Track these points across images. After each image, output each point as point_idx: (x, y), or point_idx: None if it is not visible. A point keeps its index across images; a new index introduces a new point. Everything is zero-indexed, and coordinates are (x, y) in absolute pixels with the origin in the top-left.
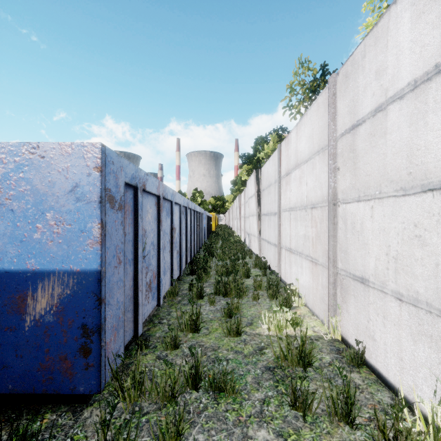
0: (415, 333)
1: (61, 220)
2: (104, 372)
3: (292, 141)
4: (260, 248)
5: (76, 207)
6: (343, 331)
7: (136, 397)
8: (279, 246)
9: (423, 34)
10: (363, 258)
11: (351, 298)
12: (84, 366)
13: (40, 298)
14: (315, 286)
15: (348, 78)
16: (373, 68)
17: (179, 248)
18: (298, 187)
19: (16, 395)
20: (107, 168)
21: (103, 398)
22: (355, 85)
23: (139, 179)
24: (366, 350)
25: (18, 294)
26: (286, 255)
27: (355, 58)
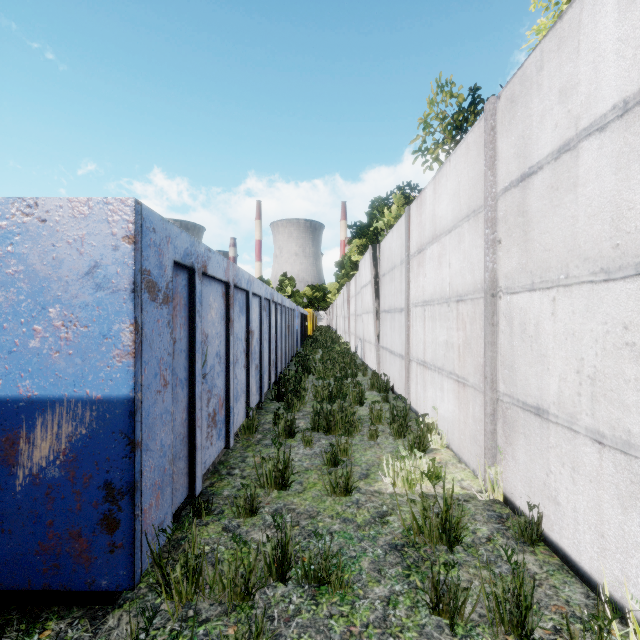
0: (626, 496)
1: (72, 320)
2: (139, 556)
3: (427, 202)
4: (379, 361)
5: (96, 299)
6: (507, 488)
7: (189, 594)
8: (407, 358)
9: (639, 27)
10: (539, 377)
11: (520, 438)
12: (108, 547)
13: (39, 440)
14: (462, 419)
15: (515, 103)
16: (555, 86)
17: (259, 361)
18: (437, 269)
19: (3, 592)
20: (145, 238)
21: (139, 595)
22: (527, 112)
23: (197, 257)
24: (545, 518)
25: (6, 435)
26: (418, 372)
27: (527, 71)
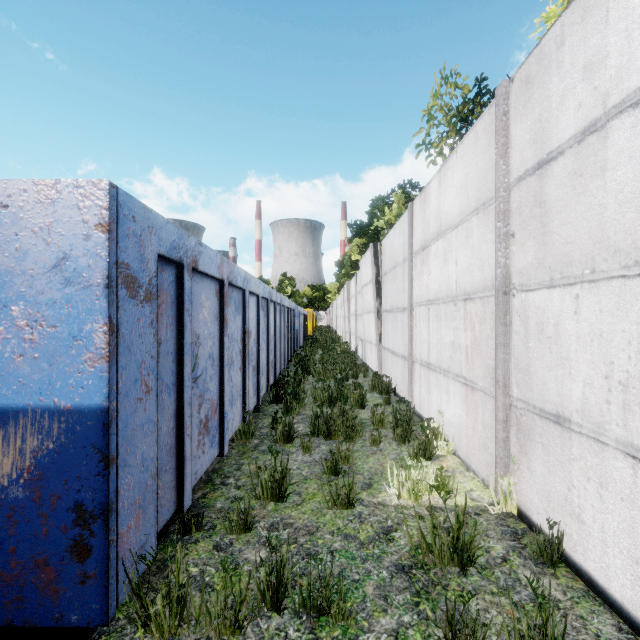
0: None
1: (38, 319)
2: (115, 586)
3: (432, 196)
4: (380, 361)
5: (65, 295)
6: (521, 501)
7: (172, 627)
8: (410, 359)
9: None
10: (559, 381)
11: (537, 448)
12: (78, 577)
13: (0, 456)
14: (471, 425)
15: (531, 84)
16: (578, 61)
17: (256, 362)
18: (442, 267)
19: None
20: (122, 227)
21: (117, 628)
22: (545, 94)
23: (186, 251)
24: (566, 537)
25: None
26: (421, 374)
27: (545, 49)
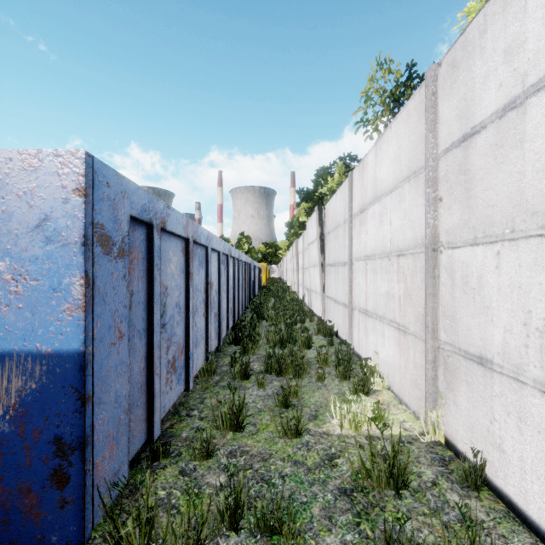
0: None
1: (22, 273)
2: (91, 510)
3: (369, 166)
4: (324, 308)
5: (46, 252)
6: (448, 431)
7: None
8: (350, 306)
9: None
10: (482, 327)
11: (462, 385)
12: (58, 502)
13: None
14: (403, 364)
15: (456, 67)
16: (499, 46)
17: (218, 309)
18: (378, 227)
19: None
20: (97, 192)
21: None
22: (469, 75)
23: (155, 213)
24: (488, 464)
25: None
26: (360, 319)
27: (469, 36)
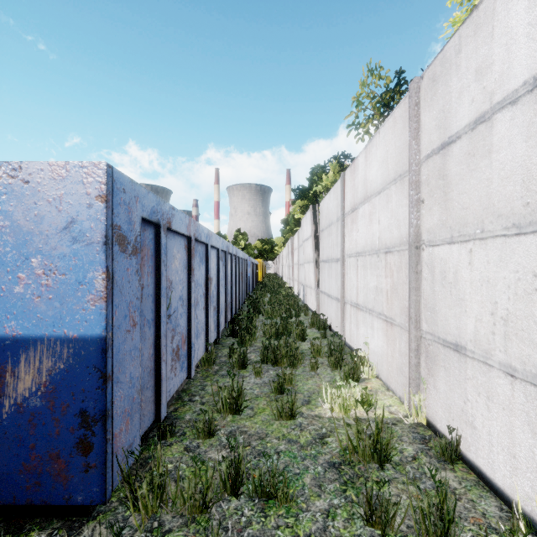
0: (535, 423)
1: (52, 268)
2: (111, 475)
3: (360, 168)
4: (318, 303)
5: (73, 251)
6: (429, 413)
7: (154, 507)
8: (342, 301)
9: None
10: (458, 318)
11: (441, 371)
12: (83, 467)
13: (23, 374)
14: (390, 353)
15: (436, 82)
16: (471, 66)
17: (216, 303)
18: (368, 225)
19: None
20: (116, 197)
21: (111, 508)
22: (447, 90)
23: (162, 214)
24: (462, 440)
25: None
26: (351, 313)
27: (447, 54)
